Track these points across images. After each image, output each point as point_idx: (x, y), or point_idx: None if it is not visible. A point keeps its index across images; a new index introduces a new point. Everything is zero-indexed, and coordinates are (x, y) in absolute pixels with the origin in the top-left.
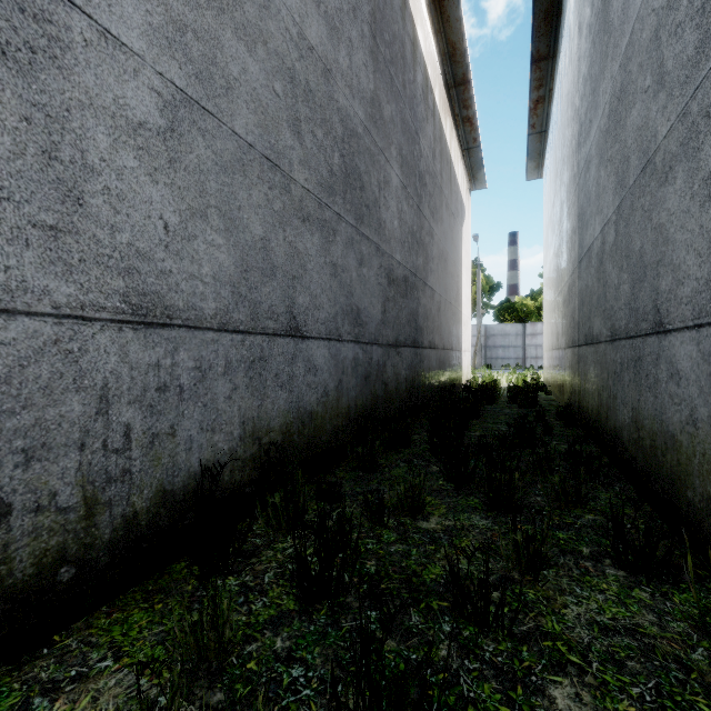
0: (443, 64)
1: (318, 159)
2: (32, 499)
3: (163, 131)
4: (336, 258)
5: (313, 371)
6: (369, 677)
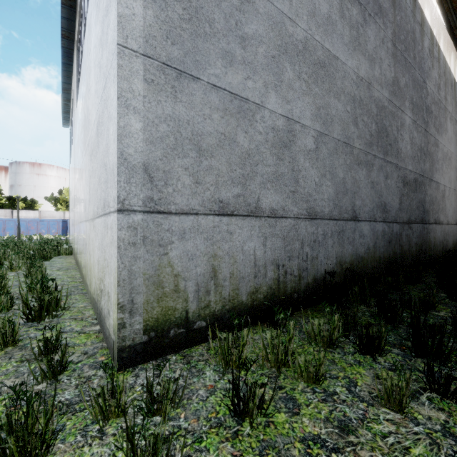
0: (447, 17)
1: (364, 131)
2: (290, 271)
3: (314, 149)
4: (373, 178)
5: (362, 237)
6: (419, 330)
